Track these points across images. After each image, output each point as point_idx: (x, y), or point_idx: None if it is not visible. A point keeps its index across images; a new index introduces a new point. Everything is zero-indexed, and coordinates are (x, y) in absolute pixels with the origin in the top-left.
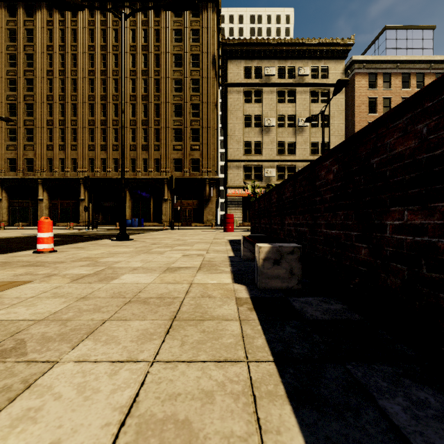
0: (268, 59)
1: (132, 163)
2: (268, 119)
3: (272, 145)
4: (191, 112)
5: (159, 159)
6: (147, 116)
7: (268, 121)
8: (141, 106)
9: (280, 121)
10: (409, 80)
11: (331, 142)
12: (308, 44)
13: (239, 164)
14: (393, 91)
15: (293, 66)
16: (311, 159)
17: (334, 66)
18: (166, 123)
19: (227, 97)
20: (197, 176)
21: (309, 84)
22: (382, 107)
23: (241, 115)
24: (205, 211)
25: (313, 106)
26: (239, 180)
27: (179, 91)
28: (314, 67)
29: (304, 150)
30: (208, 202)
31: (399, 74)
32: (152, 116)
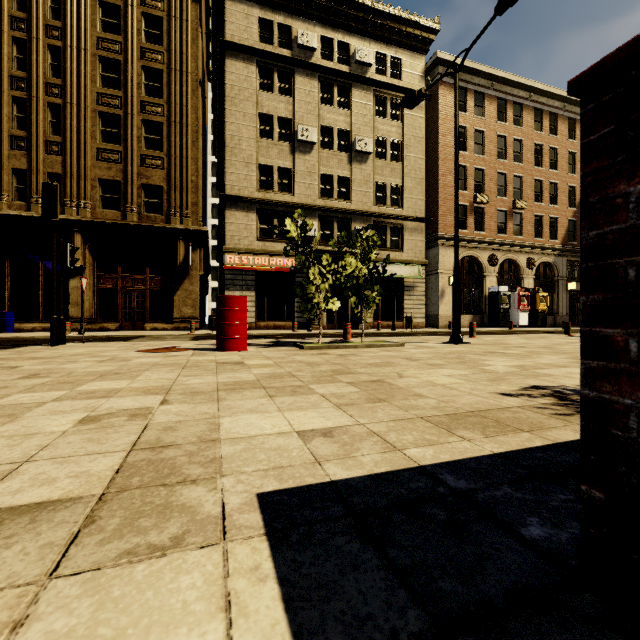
0: (305, 17)
1: None
2: (305, 129)
3: (311, 178)
4: (144, 83)
5: (60, 175)
6: (26, 68)
7: (304, 132)
8: (7, 41)
9: (325, 138)
10: (506, 110)
11: (406, 187)
12: (372, 9)
13: (249, 207)
14: (486, 122)
15: (346, 44)
16: (375, 211)
17: (409, 62)
18: (78, 94)
19: (225, 69)
20: (157, 222)
21: (372, 80)
22: (474, 144)
23: (252, 111)
24: (175, 299)
25: (379, 121)
26: (249, 237)
27: (113, 33)
28: (380, 55)
29: (365, 196)
30: (183, 280)
31: (494, 98)
32: (42, 71)
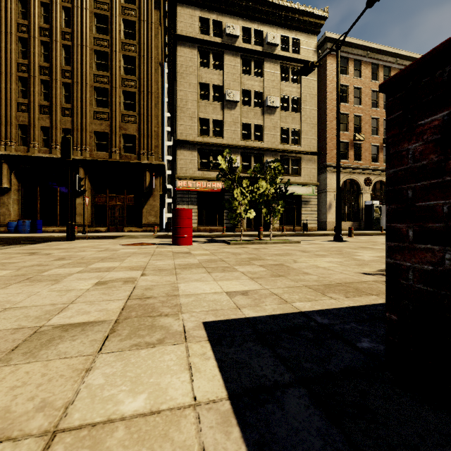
0: (231, 14)
1: (21, 132)
2: (231, 92)
3: (235, 126)
4: (123, 66)
5: (70, 129)
6: (49, 61)
7: (230, 94)
8: (38, 44)
9: (245, 98)
10: (377, 72)
11: (303, 130)
12: (278, 5)
13: (193, 148)
14: (363, 81)
15: (260, 31)
16: (281, 148)
17: (305, 41)
18: (81, 76)
19: (177, 54)
20: (132, 159)
21: (279, 56)
22: (353, 97)
23: (195, 81)
24: (143, 211)
25: (284, 84)
26: (193, 168)
27: (104, 34)
28: (284, 38)
29: (274, 137)
30: (149, 198)
31: (368, 64)
32: (59, 62)
